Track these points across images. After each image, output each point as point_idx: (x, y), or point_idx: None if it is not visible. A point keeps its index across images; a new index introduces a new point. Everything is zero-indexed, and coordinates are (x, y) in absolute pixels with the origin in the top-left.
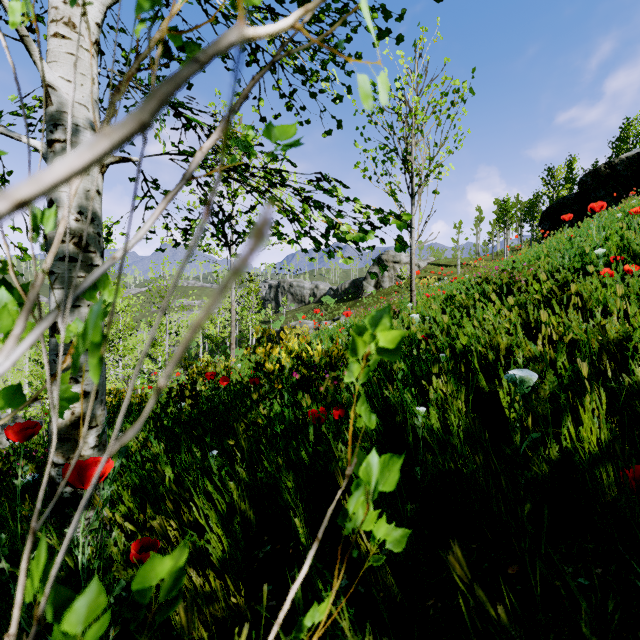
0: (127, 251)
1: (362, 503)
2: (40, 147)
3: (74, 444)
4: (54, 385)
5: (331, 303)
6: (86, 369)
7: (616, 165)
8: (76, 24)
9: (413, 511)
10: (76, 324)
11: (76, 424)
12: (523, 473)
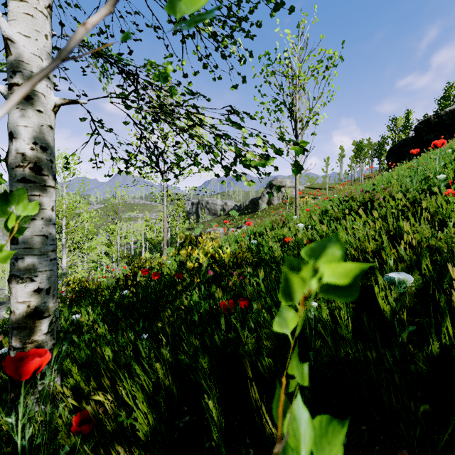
0: None
1: None
2: (2, 90)
3: (29, 331)
4: (13, 283)
5: (236, 215)
6: (40, 270)
7: (442, 116)
8: None
9: (310, 395)
10: None
11: (31, 315)
12: (408, 365)
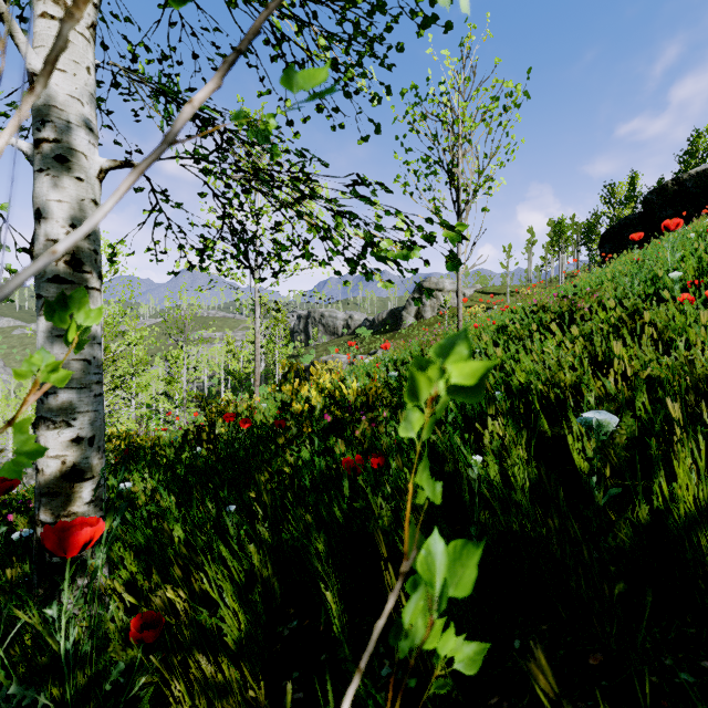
0: (74, 242)
1: (422, 608)
2: (25, 148)
3: (65, 499)
4: (41, 429)
5: (367, 335)
6: (80, 410)
7: (685, 181)
8: (68, 3)
9: None
10: (41, 355)
11: (68, 475)
12: (605, 539)
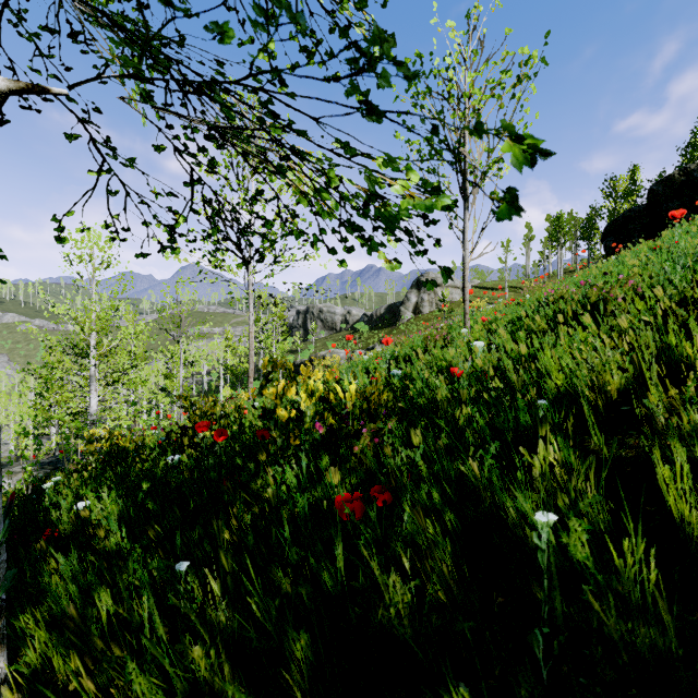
0: None
1: None
2: None
3: None
4: None
5: (365, 330)
6: None
7: (692, 171)
8: None
9: None
10: None
11: None
12: None
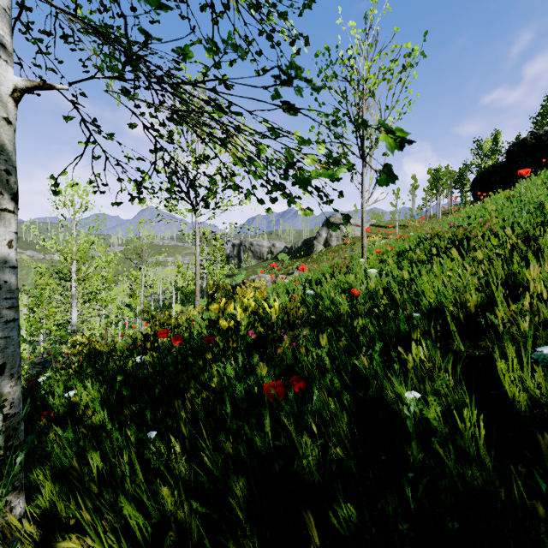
0: None
1: None
2: None
3: None
4: None
5: (286, 259)
6: None
7: (541, 136)
8: None
9: None
10: None
11: None
12: None
